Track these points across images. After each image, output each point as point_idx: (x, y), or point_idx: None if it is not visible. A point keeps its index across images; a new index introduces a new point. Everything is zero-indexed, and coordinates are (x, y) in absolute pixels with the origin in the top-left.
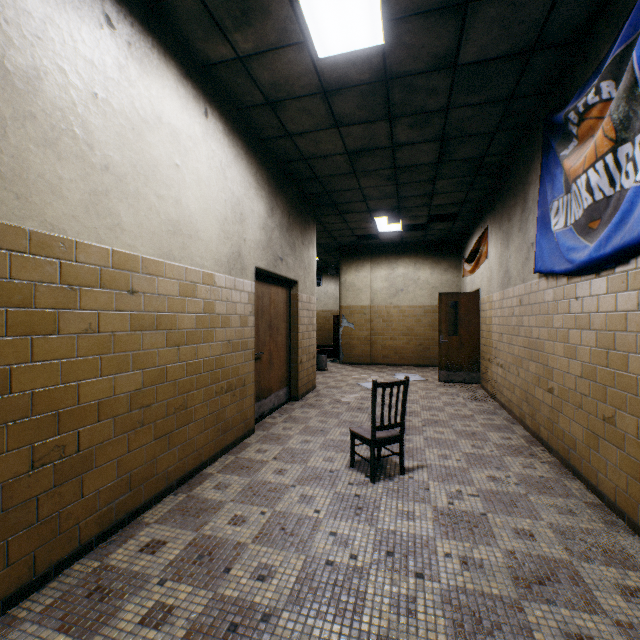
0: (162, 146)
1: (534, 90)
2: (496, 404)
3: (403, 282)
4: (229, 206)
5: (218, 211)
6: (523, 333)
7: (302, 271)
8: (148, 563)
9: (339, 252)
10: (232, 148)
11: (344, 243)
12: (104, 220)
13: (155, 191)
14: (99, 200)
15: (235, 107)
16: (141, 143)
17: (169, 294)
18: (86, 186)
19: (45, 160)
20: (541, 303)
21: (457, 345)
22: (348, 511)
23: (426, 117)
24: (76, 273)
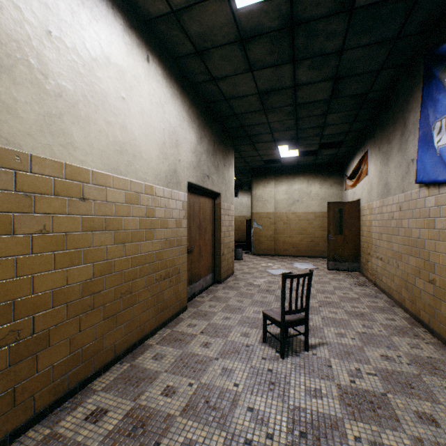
0: (110, 81)
1: (418, 29)
2: (376, 289)
3: (299, 195)
4: (167, 133)
5: (158, 137)
6: (403, 233)
7: (224, 186)
8: (90, 433)
9: (251, 173)
10: (169, 88)
11: (255, 166)
12: (57, 138)
13: (104, 117)
14: (53, 121)
15: (171, 57)
16: (91, 77)
17: (116, 201)
18: (40, 109)
19: (0, 83)
20: (422, 208)
21: (342, 242)
22: (263, 386)
23: (323, 59)
24: (31, 182)
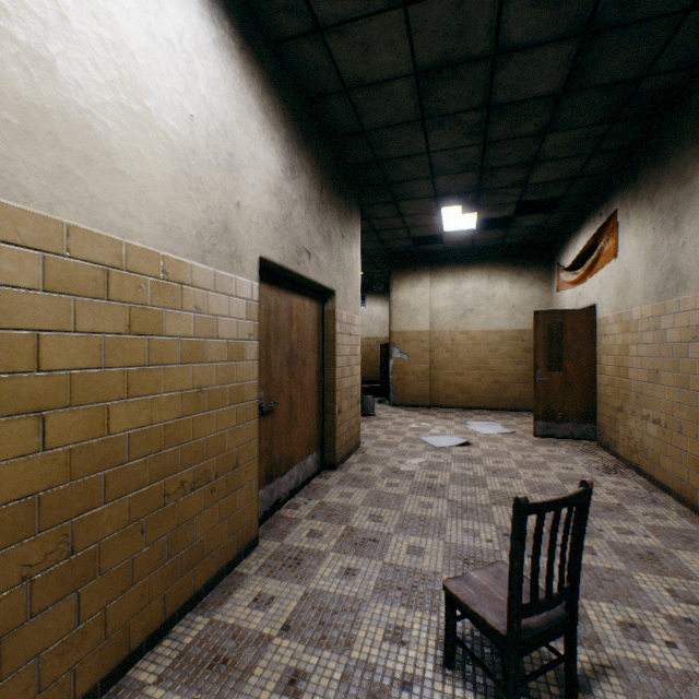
0: None
1: None
2: (644, 481)
3: (473, 300)
4: (201, 130)
5: (172, 130)
6: None
7: (341, 277)
8: None
9: (389, 262)
10: (209, 23)
11: (395, 250)
12: None
13: None
14: None
15: None
16: None
17: (3, 282)
18: None
19: None
20: None
21: (561, 385)
22: None
23: None
24: None
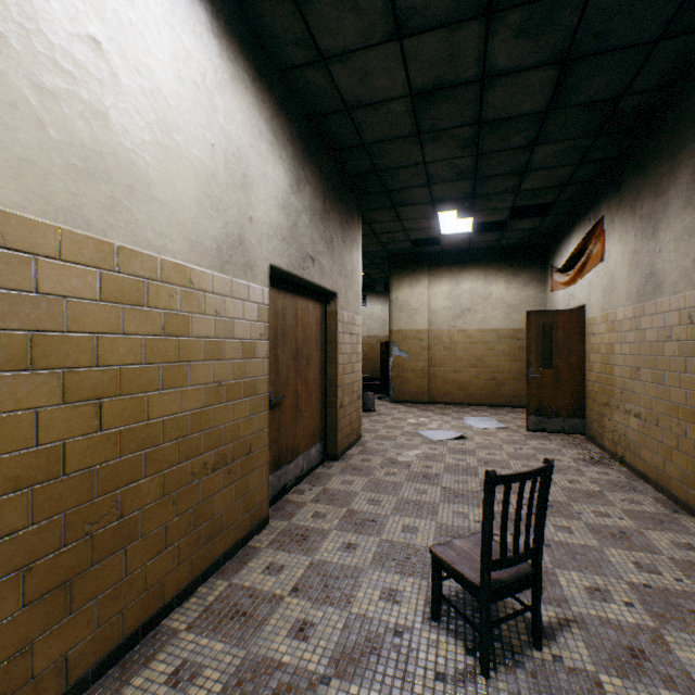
0: None
1: None
2: (627, 471)
3: (470, 300)
4: (220, 156)
5: (197, 159)
6: None
7: (343, 280)
8: None
9: (389, 263)
10: (226, 61)
11: (395, 251)
12: None
13: (28, 71)
14: None
15: None
16: None
17: (72, 295)
18: None
19: None
20: None
21: (552, 381)
22: None
23: (550, 8)
24: None
